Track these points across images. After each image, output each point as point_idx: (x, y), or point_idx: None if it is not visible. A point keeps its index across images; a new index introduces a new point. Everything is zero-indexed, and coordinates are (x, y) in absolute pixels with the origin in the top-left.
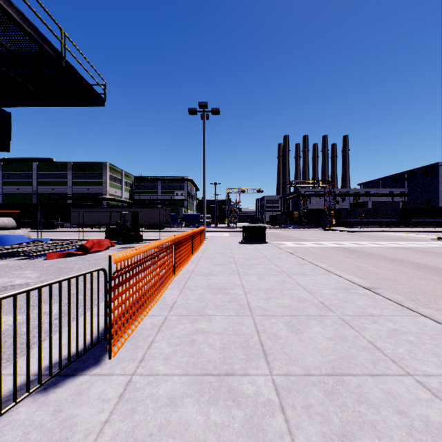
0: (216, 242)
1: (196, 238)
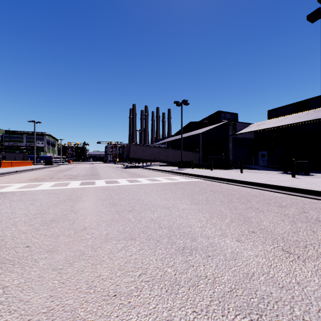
0: (36, 165)
1: (23, 163)
